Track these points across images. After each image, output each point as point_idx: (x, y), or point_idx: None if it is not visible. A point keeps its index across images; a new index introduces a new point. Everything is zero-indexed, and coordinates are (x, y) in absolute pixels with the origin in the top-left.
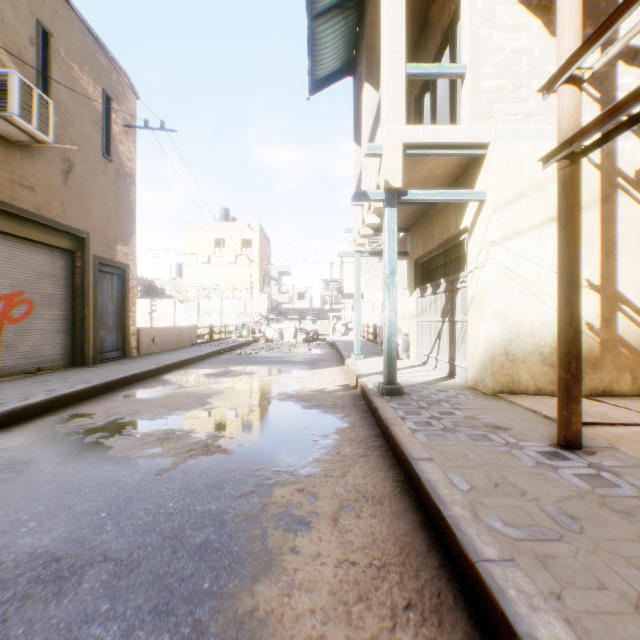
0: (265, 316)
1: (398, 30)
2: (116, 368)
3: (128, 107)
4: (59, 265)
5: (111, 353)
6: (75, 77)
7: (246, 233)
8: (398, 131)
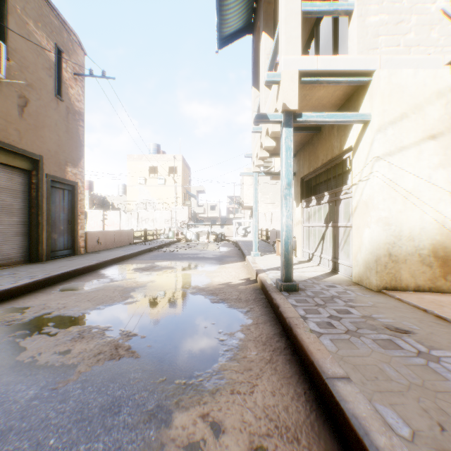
0: (186, 222)
1: None
2: (63, 264)
3: (77, 60)
4: (17, 181)
5: (62, 251)
6: (30, 31)
7: (172, 162)
8: (294, 60)
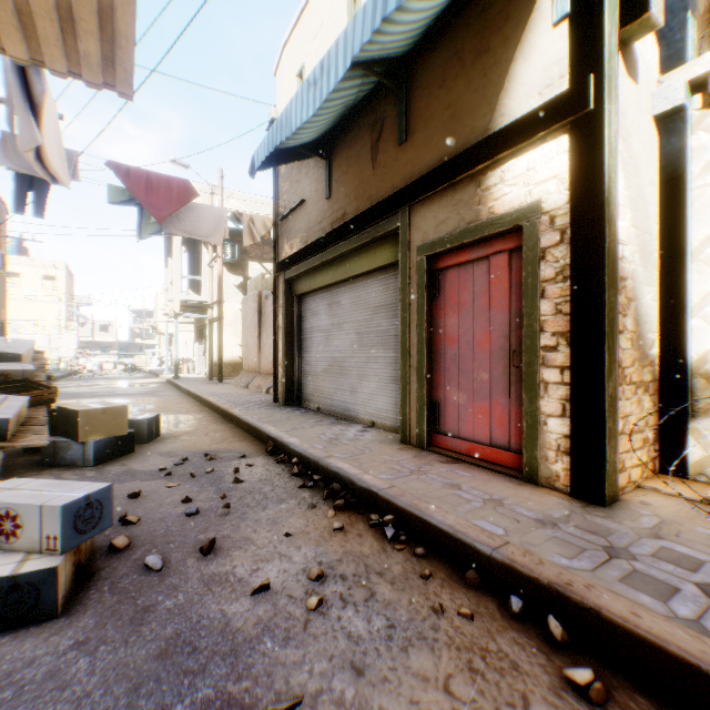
0: (84, 352)
1: (179, 264)
2: None
3: (7, 222)
4: None
5: None
6: None
7: (50, 270)
8: (179, 296)
